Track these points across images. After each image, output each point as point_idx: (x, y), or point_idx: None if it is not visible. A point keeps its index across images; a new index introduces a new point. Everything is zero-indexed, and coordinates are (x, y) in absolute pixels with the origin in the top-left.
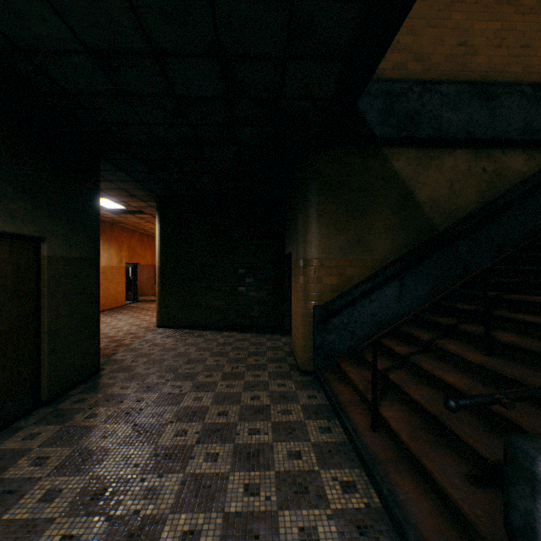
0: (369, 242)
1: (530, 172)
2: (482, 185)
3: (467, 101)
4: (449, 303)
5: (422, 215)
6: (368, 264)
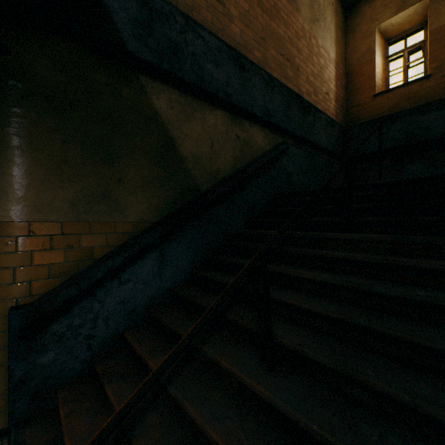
0: (121, 198)
1: (266, 148)
2: (236, 151)
3: (226, 62)
4: (213, 274)
5: (185, 172)
6: (118, 229)
